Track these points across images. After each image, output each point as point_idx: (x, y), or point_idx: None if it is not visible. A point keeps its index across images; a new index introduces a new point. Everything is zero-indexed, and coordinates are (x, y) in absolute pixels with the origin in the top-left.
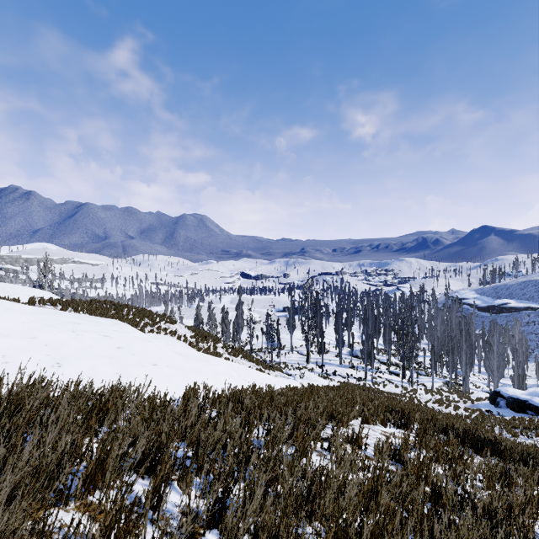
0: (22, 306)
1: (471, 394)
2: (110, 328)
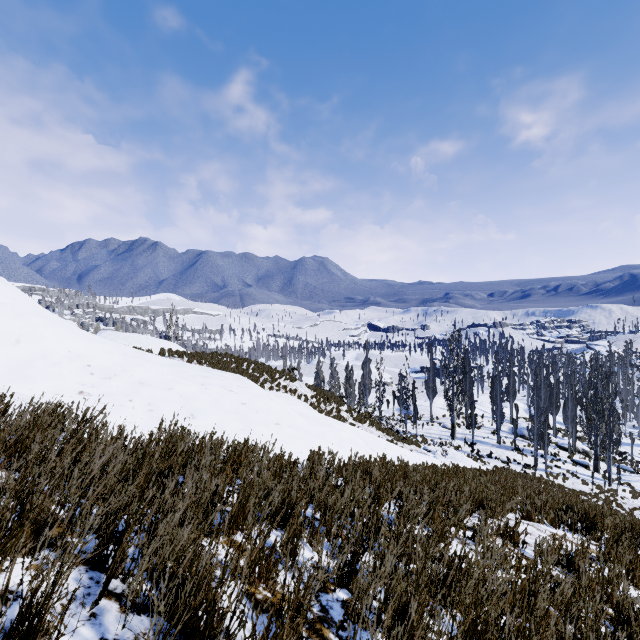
0: (159, 358)
1: None
2: (234, 383)
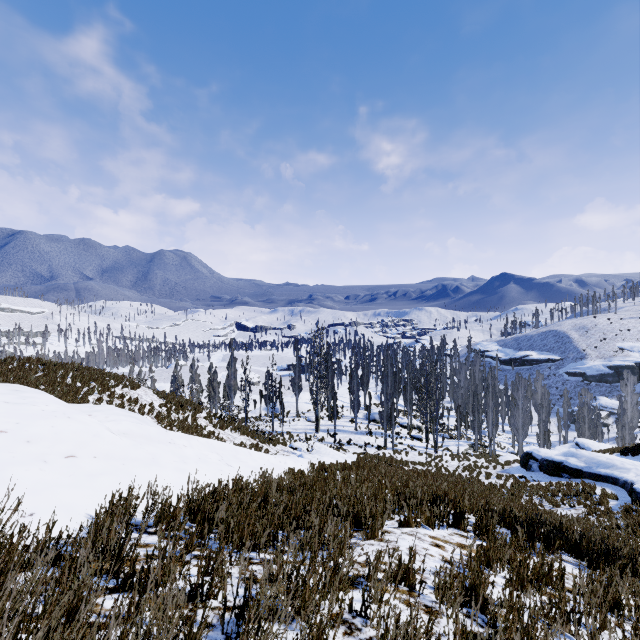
0: None
1: (497, 456)
2: None
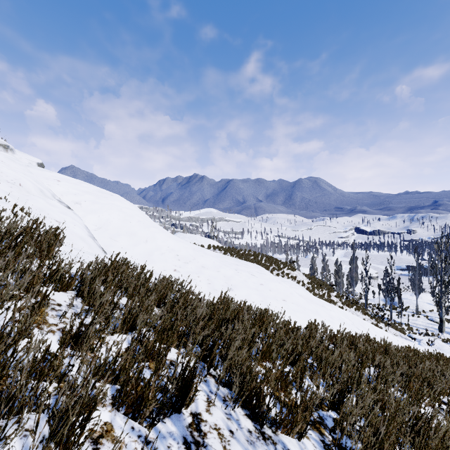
0: (211, 252)
1: None
2: (254, 270)
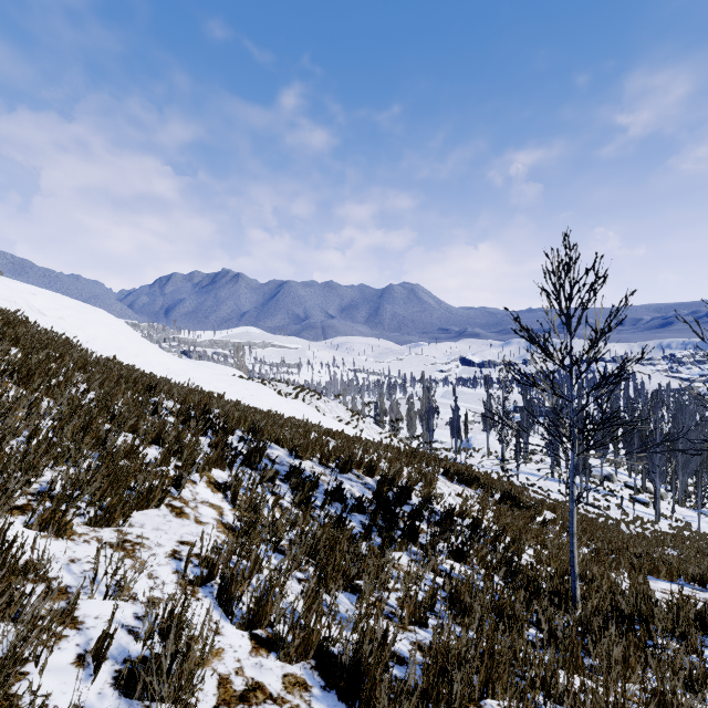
0: (208, 370)
1: None
2: (254, 387)
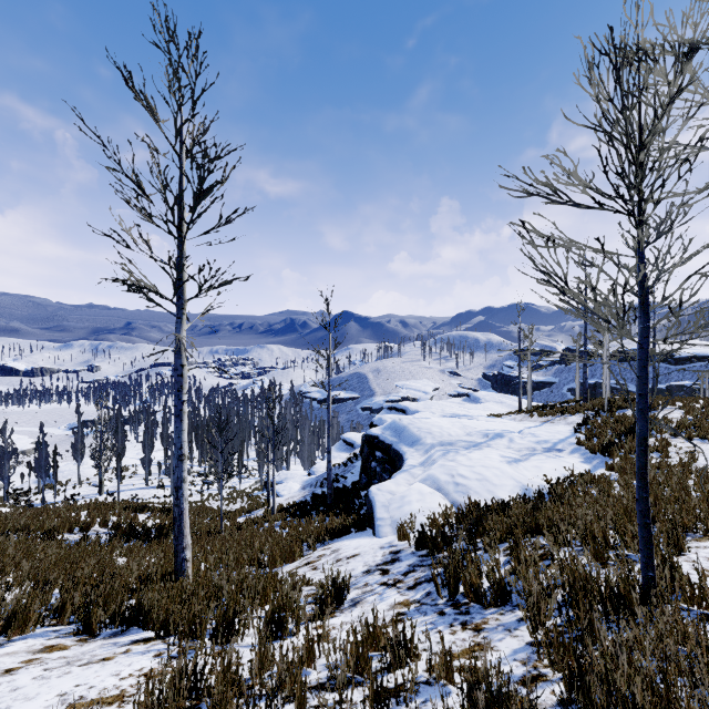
0: None
1: None
2: None
